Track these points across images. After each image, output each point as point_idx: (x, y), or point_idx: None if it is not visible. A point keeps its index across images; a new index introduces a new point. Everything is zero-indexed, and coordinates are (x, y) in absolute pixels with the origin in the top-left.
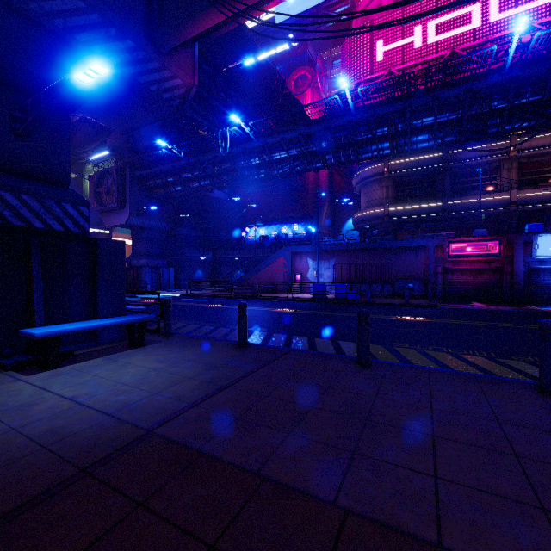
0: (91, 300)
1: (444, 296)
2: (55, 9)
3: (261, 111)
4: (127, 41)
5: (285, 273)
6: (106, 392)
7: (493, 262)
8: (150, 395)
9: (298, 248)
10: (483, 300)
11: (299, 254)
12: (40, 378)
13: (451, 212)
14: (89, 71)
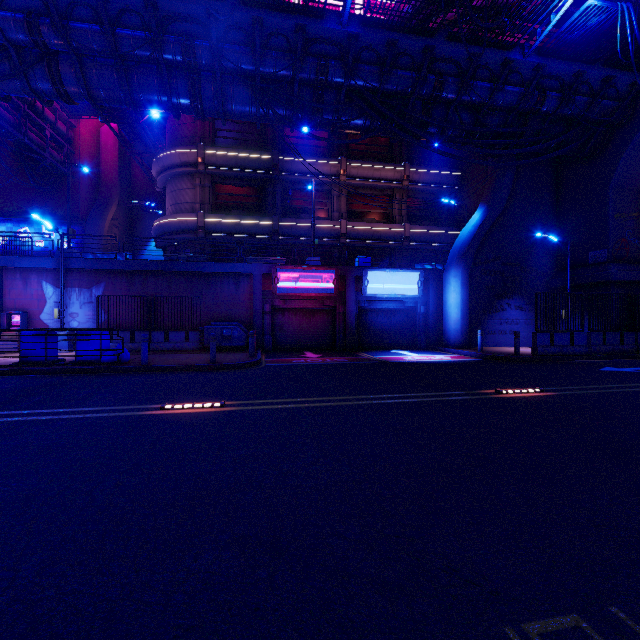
0: None
1: (274, 345)
2: None
3: None
4: None
5: None
6: None
7: (327, 299)
8: None
9: (17, 260)
10: (316, 349)
11: (21, 273)
12: None
13: (283, 236)
14: None
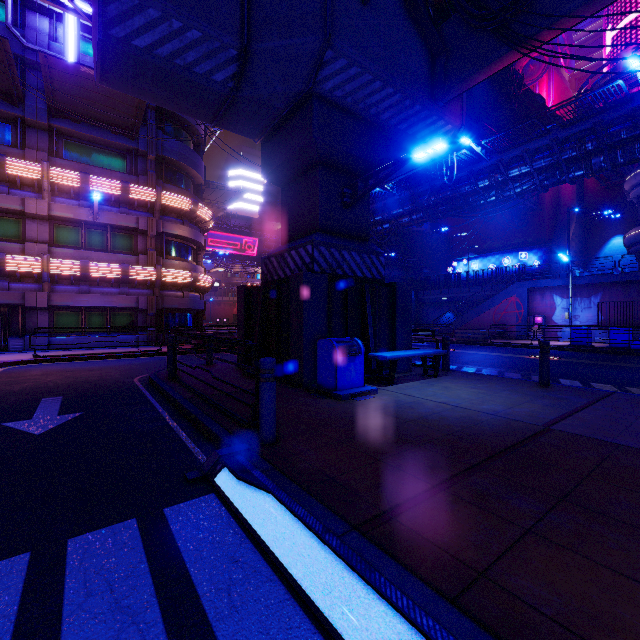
0: (391, 335)
1: None
2: (373, 102)
3: (483, 121)
4: (416, 107)
5: (518, 315)
6: (464, 402)
7: None
8: (507, 408)
9: (538, 283)
10: None
11: (539, 290)
12: (393, 389)
13: None
14: (428, 149)
